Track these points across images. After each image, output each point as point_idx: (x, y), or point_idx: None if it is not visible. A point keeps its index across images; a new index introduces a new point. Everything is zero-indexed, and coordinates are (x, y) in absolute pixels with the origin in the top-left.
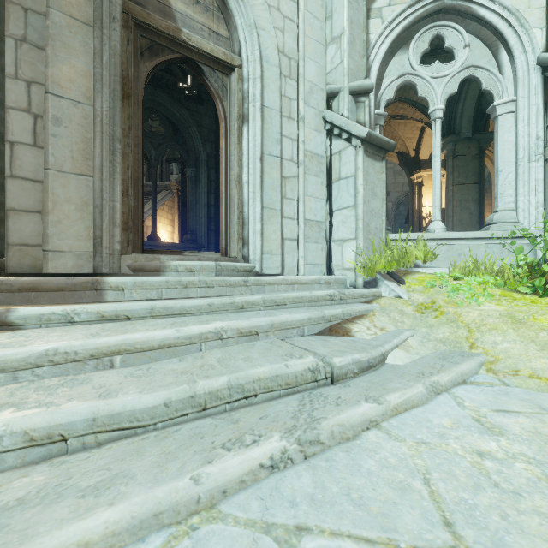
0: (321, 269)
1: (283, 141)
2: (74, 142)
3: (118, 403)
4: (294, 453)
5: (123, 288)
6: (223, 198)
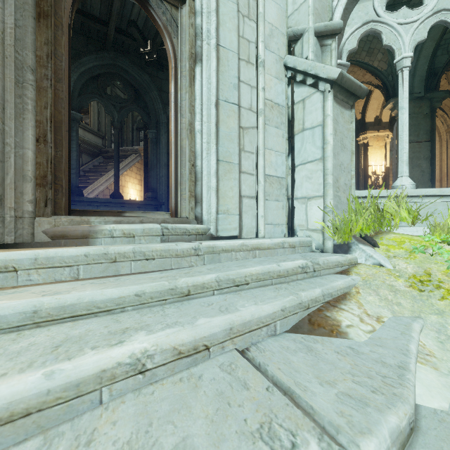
0: (282, 229)
1: (241, 88)
2: None
3: None
4: None
5: (15, 269)
6: (173, 149)
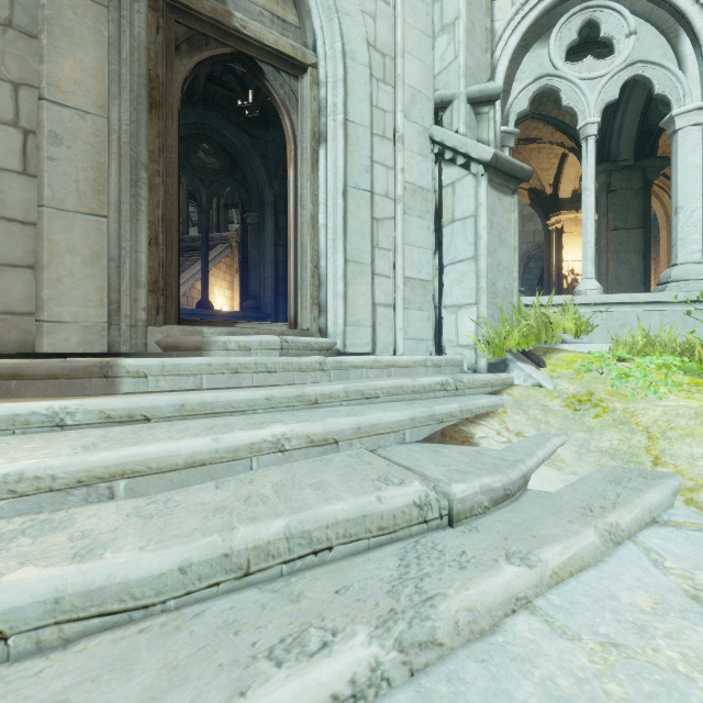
0: (427, 346)
1: (375, 169)
2: (81, 169)
3: (101, 571)
4: (392, 668)
5: (146, 375)
6: (292, 248)
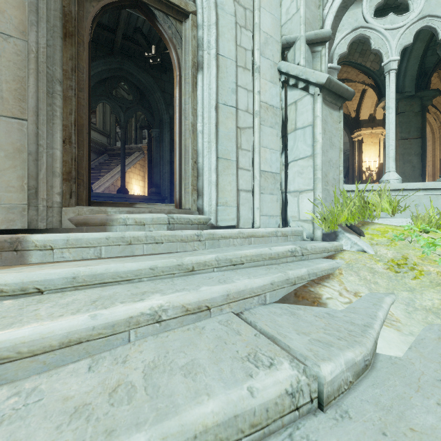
0: (276, 220)
1: (239, 92)
2: (4, 81)
3: None
4: None
5: (52, 248)
6: (177, 148)
